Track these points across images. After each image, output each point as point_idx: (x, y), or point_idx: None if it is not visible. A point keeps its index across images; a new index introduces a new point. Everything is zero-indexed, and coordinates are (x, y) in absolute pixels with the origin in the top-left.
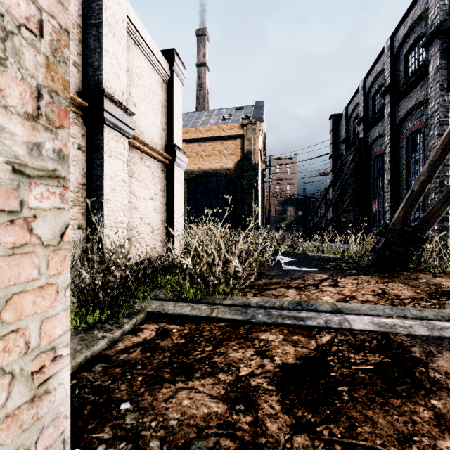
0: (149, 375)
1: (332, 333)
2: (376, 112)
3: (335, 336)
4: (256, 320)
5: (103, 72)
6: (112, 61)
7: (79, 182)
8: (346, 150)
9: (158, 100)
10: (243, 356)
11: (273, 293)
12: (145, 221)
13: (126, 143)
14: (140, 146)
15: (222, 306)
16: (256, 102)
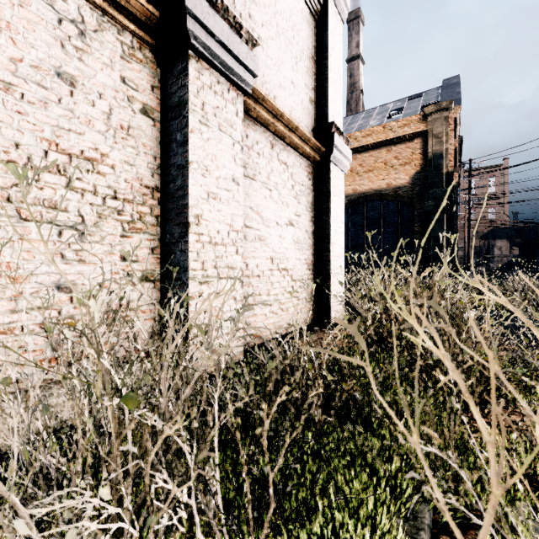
0: None
1: None
2: None
3: None
4: None
5: None
6: None
7: (146, 183)
8: None
9: (301, 44)
10: None
11: None
12: (279, 264)
13: (239, 104)
14: (270, 119)
15: None
16: (444, 80)
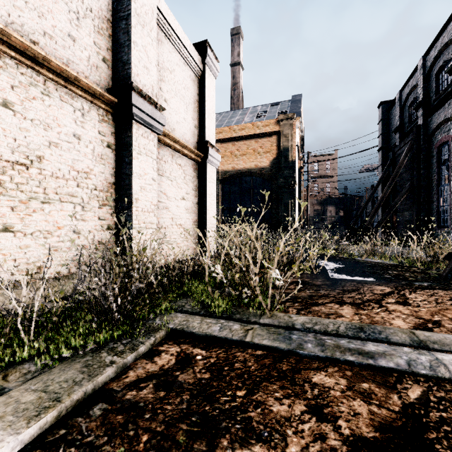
0: (157, 434)
1: (423, 384)
2: (441, 93)
3: (428, 390)
4: (304, 351)
5: (132, 65)
6: (142, 54)
7: (109, 181)
8: (400, 141)
9: (190, 95)
10: (290, 412)
11: (323, 310)
12: (177, 221)
13: (156, 140)
14: (171, 143)
15: (258, 327)
16: (293, 96)
